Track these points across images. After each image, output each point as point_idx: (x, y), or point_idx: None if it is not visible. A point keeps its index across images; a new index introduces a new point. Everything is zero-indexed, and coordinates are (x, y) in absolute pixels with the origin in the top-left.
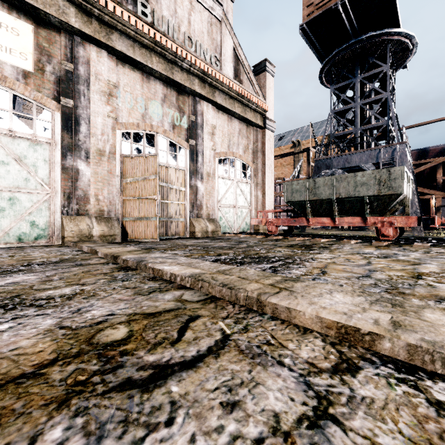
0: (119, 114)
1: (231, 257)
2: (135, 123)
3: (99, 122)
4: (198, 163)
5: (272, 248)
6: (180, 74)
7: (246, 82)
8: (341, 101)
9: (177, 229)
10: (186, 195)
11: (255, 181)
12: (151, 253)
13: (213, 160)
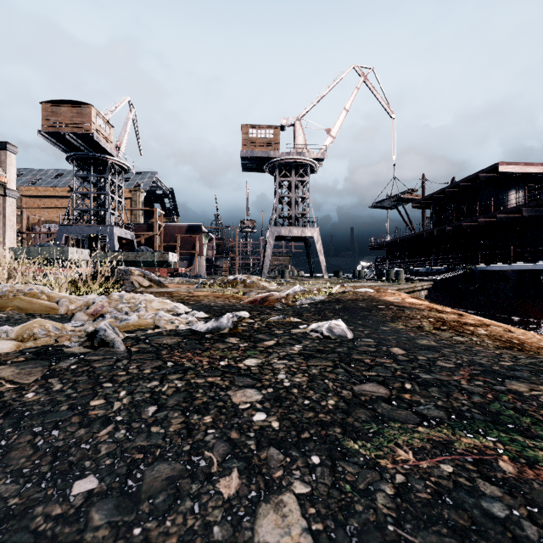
0: None
1: None
2: None
3: None
4: None
5: None
6: None
7: None
8: (88, 183)
9: None
10: None
11: None
12: None
13: None
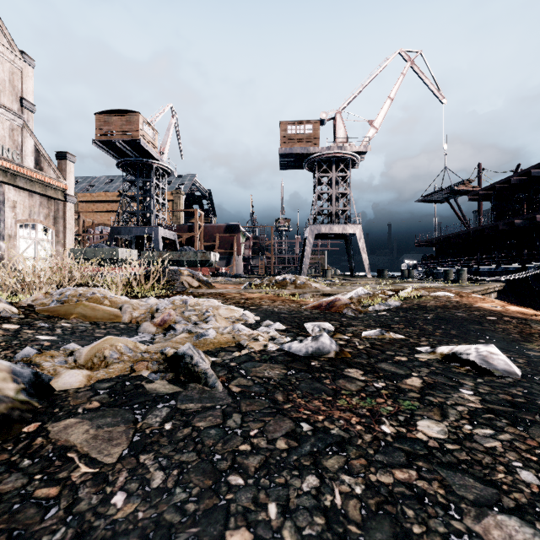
0: None
1: None
2: None
3: None
4: (0, 229)
5: None
6: None
7: (47, 168)
8: (135, 187)
9: None
10: None
11: (57, 239)
12: None
13: (15, 226)
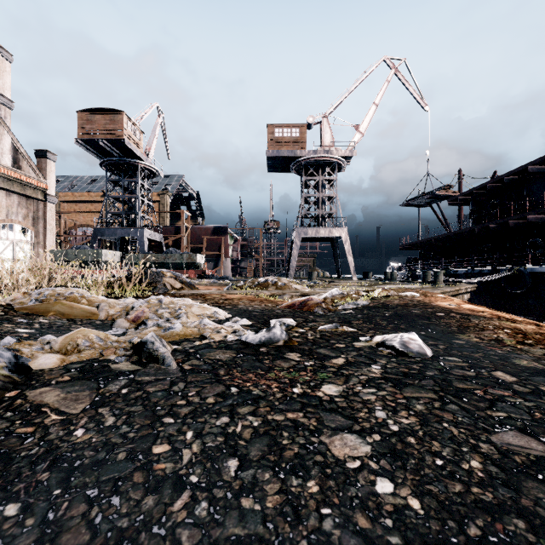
0: None
1: None
2: None
3: None
4: None
5: None
6: None
7: (26, 167)
8: (120, 187)
9: None
10: None
11: (36, 241)
12: None
13: None
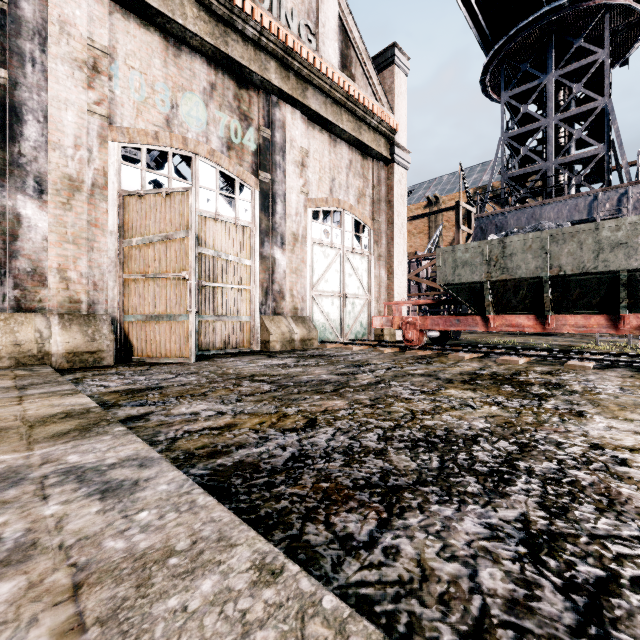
0: (115, 110)
1: (347, 440)
2: (149, 131)
3: (68, 120)
4: (276, 216)
5: (436, 389)
6: (241, 48)
7: (361, 79)
8: (517, 122)
9: (236, 337)
10: (254, 273)
11: (376, 251)
12: (91, 434)
13: (304, 213)
